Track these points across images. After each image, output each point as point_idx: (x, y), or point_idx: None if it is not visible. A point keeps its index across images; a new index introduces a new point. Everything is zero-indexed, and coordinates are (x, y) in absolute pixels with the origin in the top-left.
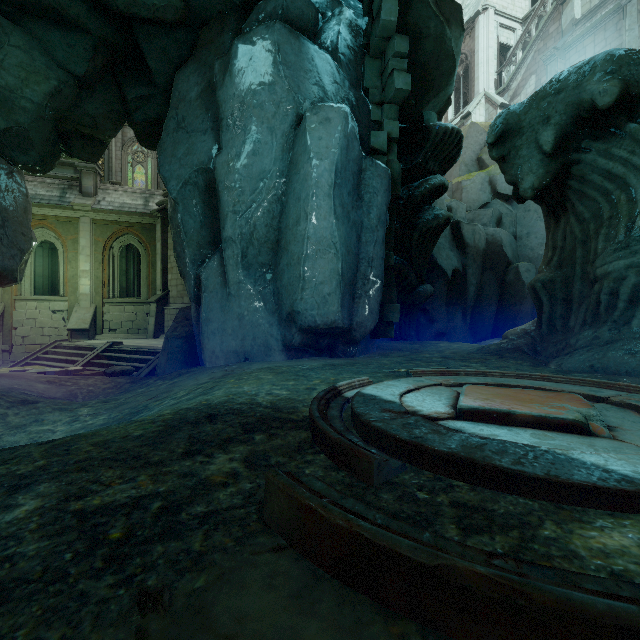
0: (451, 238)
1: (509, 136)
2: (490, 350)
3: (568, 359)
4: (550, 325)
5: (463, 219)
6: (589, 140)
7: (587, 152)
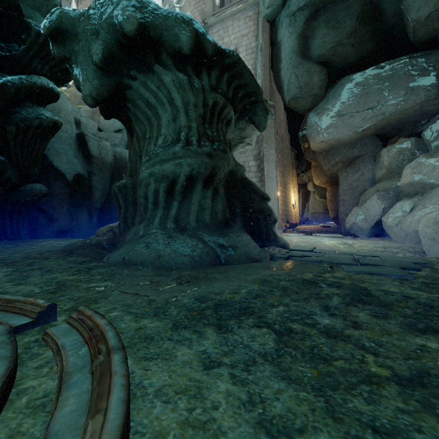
0: (77, 147)
1: (68, 38)
2: (74, 247)
3: (115, 252)
4: (125, 223)
5: (94, 135)
6: (136, 71)
7: (135, 80)
